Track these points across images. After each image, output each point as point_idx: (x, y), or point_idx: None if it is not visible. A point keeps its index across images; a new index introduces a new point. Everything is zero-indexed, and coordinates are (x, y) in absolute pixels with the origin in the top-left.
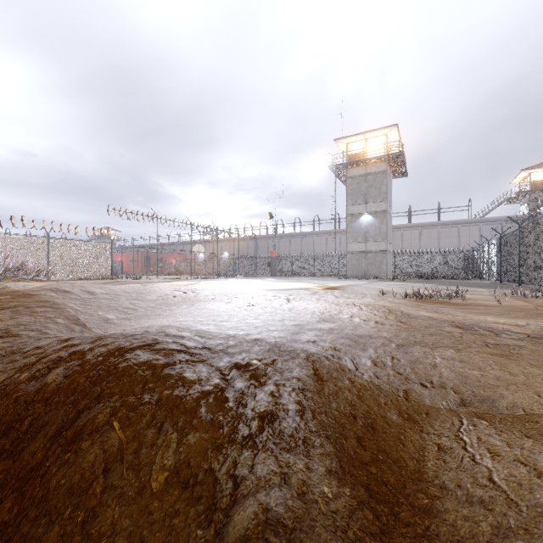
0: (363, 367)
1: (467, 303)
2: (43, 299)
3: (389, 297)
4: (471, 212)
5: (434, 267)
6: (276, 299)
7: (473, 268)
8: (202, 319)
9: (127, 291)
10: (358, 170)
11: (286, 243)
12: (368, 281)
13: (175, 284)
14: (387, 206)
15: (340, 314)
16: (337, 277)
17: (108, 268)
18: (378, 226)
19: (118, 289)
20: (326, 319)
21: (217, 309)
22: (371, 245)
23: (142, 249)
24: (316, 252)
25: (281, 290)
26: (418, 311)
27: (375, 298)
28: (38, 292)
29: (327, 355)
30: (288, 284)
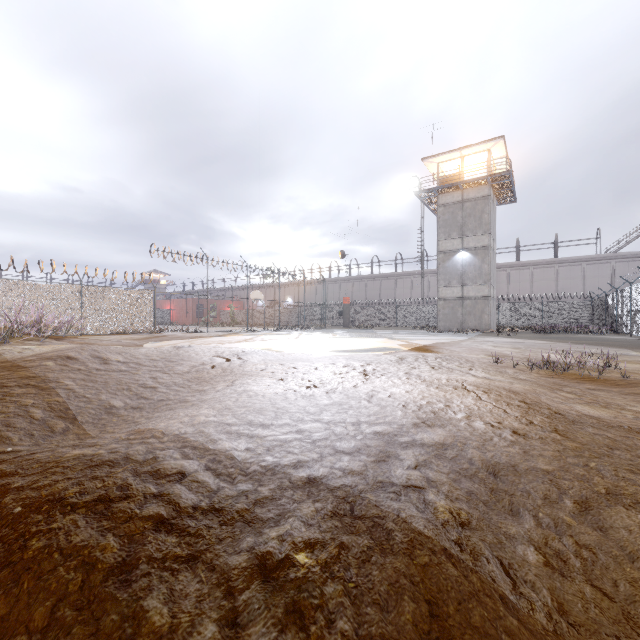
0: (525, 573)
1: (631, 380)
2: (31, 376)
3: (508, 367)
4: (600, 246)
5: (551, 317)
6: (348, 372)
7: (606, 319)
8: (232, 421)
9: (153, 358)
10: (452, 195)
11: (361, 287)
12: (467, 336)
13: (225, 341)
14: (490, 240)
15: (449, 411)
16: (425, 329)
17: (150, 320)
18: (479, 265)
19: (142, 355)
20: (428, 423)
21: (262, 394)
22: (469, 290)
23: (193, 296)
24: (398, 298)
25: (355, 352)
26: (570, 403)
27: (488, 369)
28: (31, 363)
29: (447, 539)
30: (365, 341)
